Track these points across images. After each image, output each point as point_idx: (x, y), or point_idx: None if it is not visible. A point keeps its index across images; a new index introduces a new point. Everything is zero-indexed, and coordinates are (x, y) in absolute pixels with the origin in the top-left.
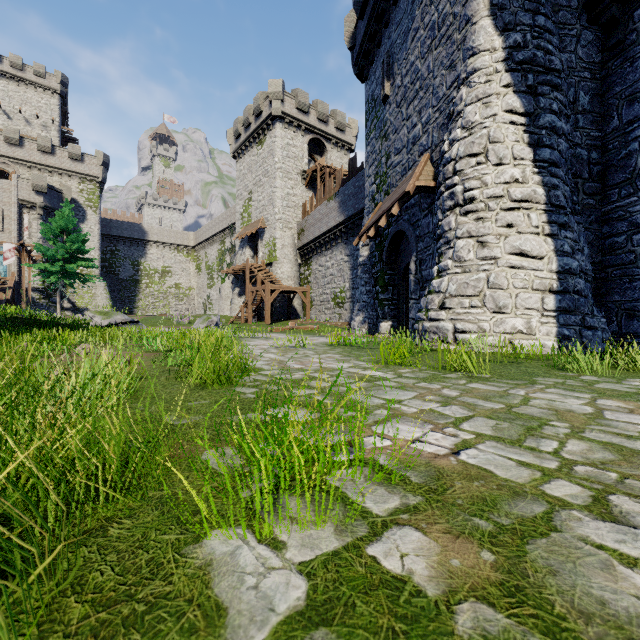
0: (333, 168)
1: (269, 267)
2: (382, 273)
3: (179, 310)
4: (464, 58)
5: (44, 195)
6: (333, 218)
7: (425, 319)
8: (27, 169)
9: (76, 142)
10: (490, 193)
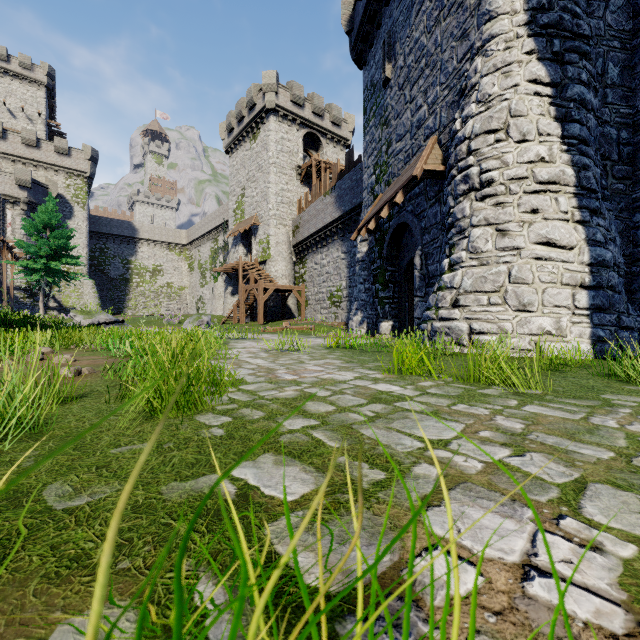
0: (329, 162)
1: (263, 265)
2: (382, 269)
3: (171, 310)
4: (479, 24)
5: (28, 190)
6: (329, 214)
7: (435, 318)
8: (11, 163)
9: (64, 137)
10: (512, 174)
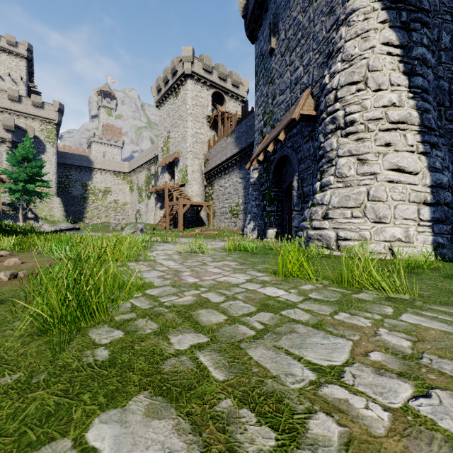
0: (230, 113)
1: (182, 187)
2: (269, 190)
3: (117, 219)
4: (343, 2)
5: (12, 132)
6: (230, 150)
7: (309, 228)
8: None
9: (39, 94)
10: (370, 116)
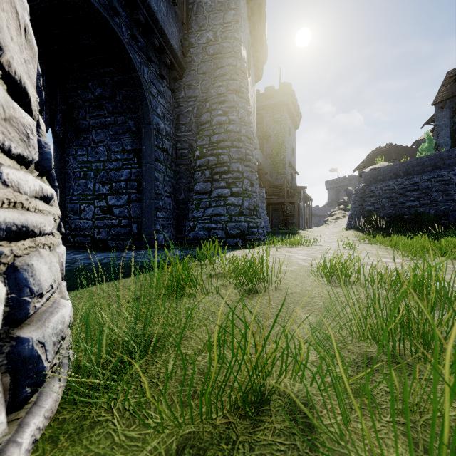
0: None
1: None
2: None
3: None
4: None
5: None
6: None
7: None
8: None
9: None
10: None
